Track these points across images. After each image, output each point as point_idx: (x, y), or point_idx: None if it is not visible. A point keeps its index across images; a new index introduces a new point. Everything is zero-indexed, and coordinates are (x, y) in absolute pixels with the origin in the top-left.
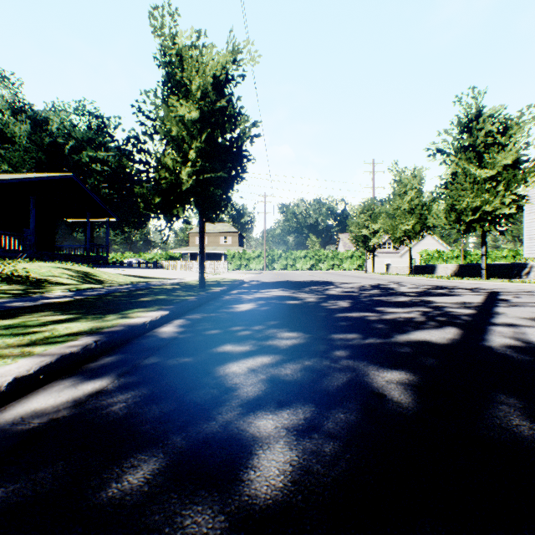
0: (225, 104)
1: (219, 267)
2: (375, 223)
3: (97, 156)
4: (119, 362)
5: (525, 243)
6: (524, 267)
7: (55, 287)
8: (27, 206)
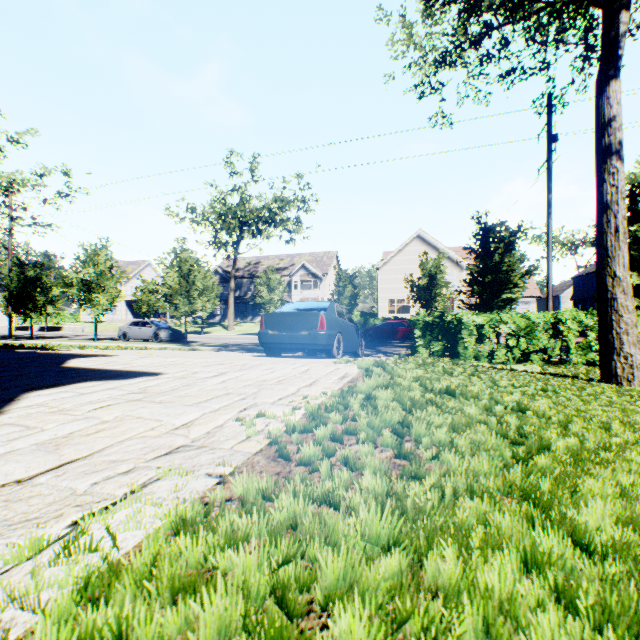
0: None
1: None
2: None
3: None
4: None
5: (82, 314)
6: (63, 328)
7: None
8: None
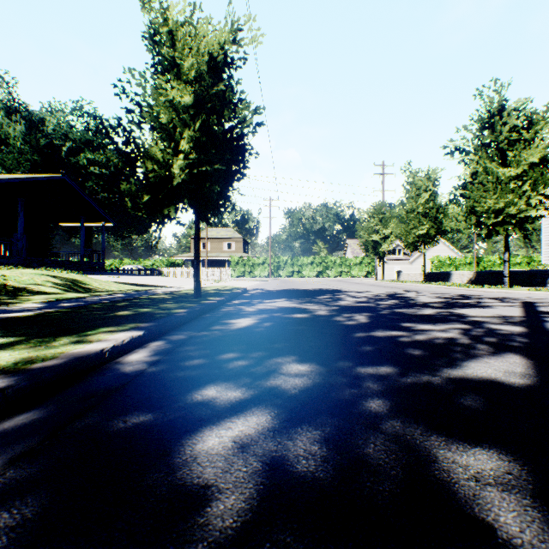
0: (223, 87)
1: (222, 274)
2: (386, 228)
3: (95, 159)
4: (32, 425)
5: (543, 249)
6: None
7: (34, 296)
8: (16, 209)
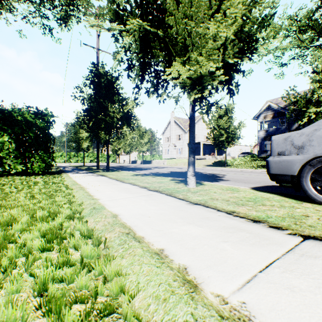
0: None
1: None
2: (120, 145)
3: None
4: None
5: (163, 154)
6: (152, 161)
7: None
8: None
